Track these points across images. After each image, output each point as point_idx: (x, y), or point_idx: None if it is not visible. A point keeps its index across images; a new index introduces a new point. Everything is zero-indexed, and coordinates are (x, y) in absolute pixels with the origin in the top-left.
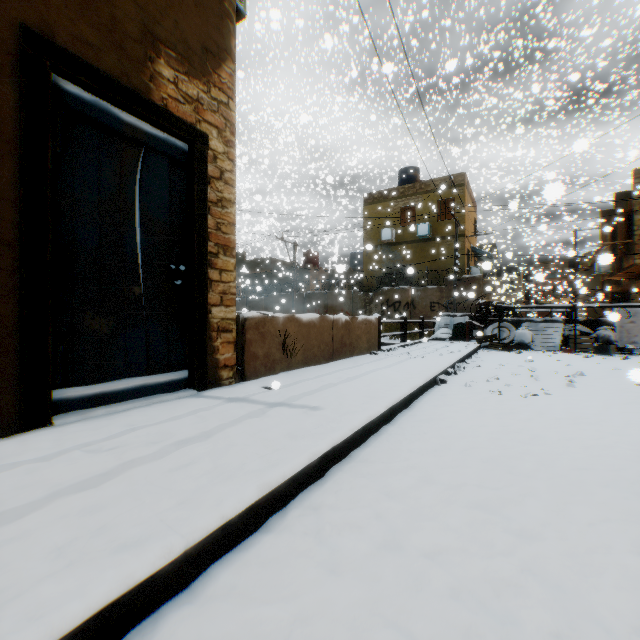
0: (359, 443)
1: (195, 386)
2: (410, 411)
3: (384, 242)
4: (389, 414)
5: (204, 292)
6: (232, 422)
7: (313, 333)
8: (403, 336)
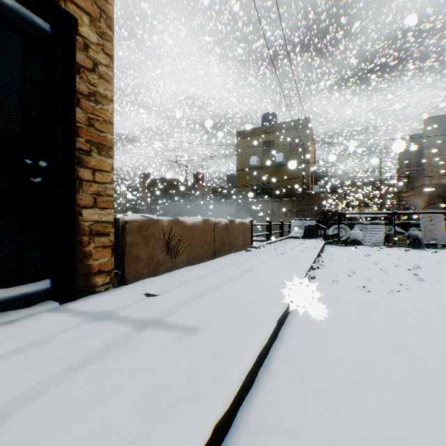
0: (249, 386)
1: (58, 298)
2: (294, 317)
3: (252, 166)
4: (277, 327)
5: (71, 192)
6: (71, 368)
7: (197, 235)
8: (269, 235)
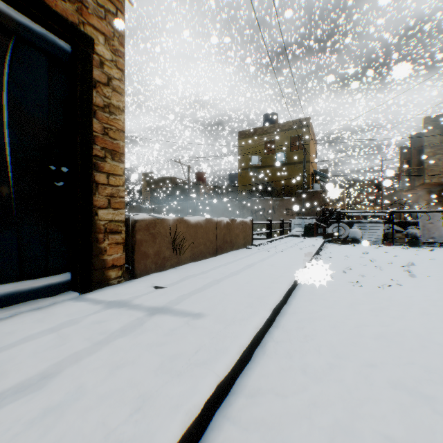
0: (246, 361)
1: (78, 288)
2: (289, 308)
3: (253, 166)
4: (272, 316)
5: (89, 194)
6: (98, 343)
7: (200, 233)
8: (269, 234)
